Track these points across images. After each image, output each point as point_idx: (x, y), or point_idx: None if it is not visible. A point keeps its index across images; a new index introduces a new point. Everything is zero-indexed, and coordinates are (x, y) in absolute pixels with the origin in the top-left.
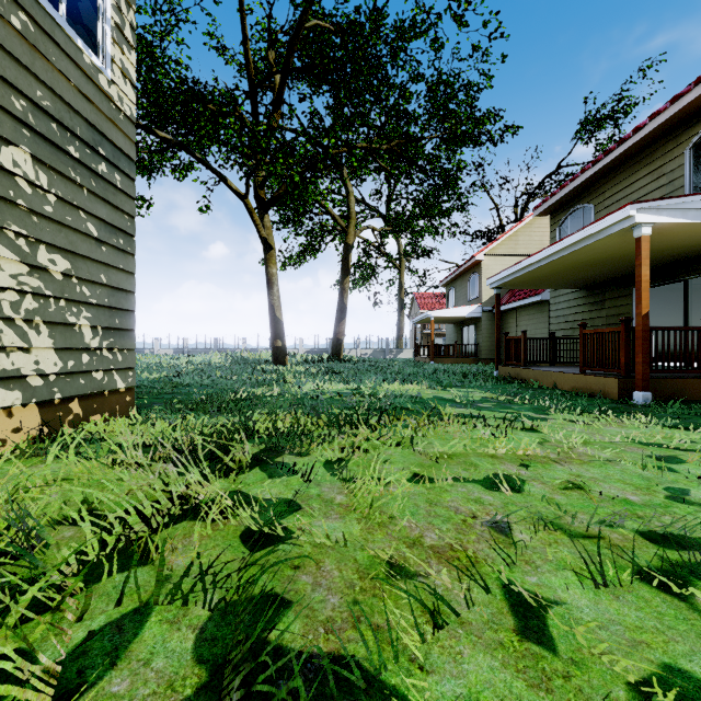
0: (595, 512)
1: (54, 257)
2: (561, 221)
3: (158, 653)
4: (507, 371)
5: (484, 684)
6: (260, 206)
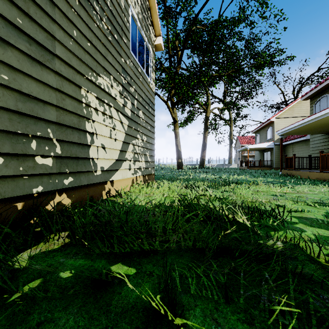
0: (300, 196)
1: (144, 137)
2: (315, 102)
3: (216, 204)
4: (286, 172)
5: (270, 208)
6: (172, 105)
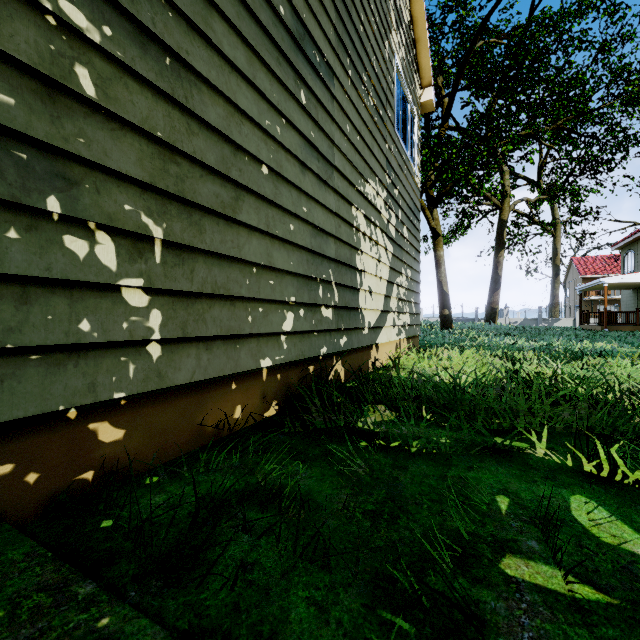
0: None
1: (409, 271)
2: None
3: None
4: None
5: None
6: (429, 203)
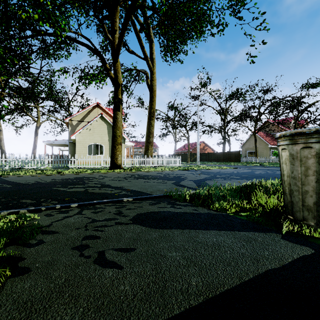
0: None
1: None
2: None
3: None
4: None
5: None
6: None
